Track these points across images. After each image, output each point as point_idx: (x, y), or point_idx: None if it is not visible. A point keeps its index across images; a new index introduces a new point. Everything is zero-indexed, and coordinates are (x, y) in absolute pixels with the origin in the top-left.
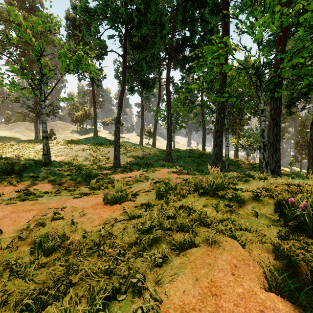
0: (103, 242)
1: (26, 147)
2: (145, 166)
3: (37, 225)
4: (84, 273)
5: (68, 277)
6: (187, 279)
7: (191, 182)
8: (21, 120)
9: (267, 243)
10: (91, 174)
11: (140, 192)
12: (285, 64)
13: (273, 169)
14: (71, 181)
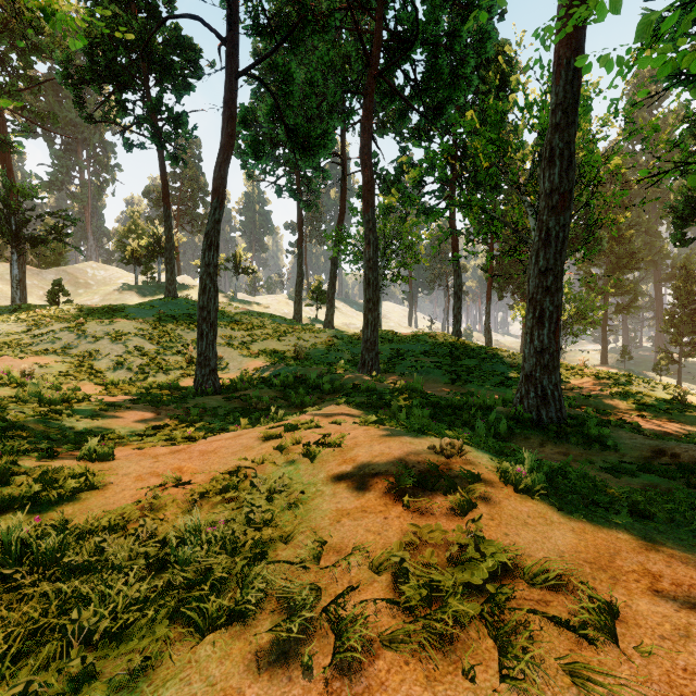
0: None
1: None
2: (297, 388)
3: None
4: None
5: None
6: None
7: None
8: None
9: None
10: None
11: None
12: None
13: None
14: None
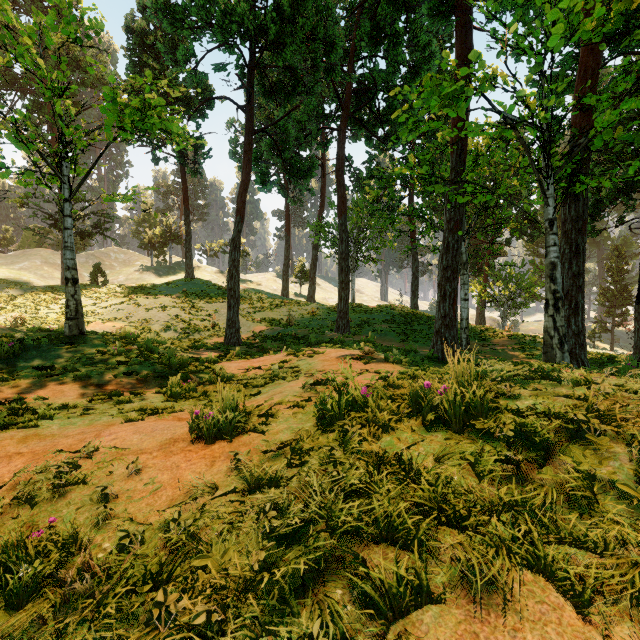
0: (170, 569)
1: (42, 302)
2: (293, 342)
3: (16, 500)
4: None
5: None
6: None
7: (398, 386)
8: (34, 245)
9: None
10: (173, 361)
11: (278, 410)
12: (607, 116)
13: (570, 351)
14: (127, 377)
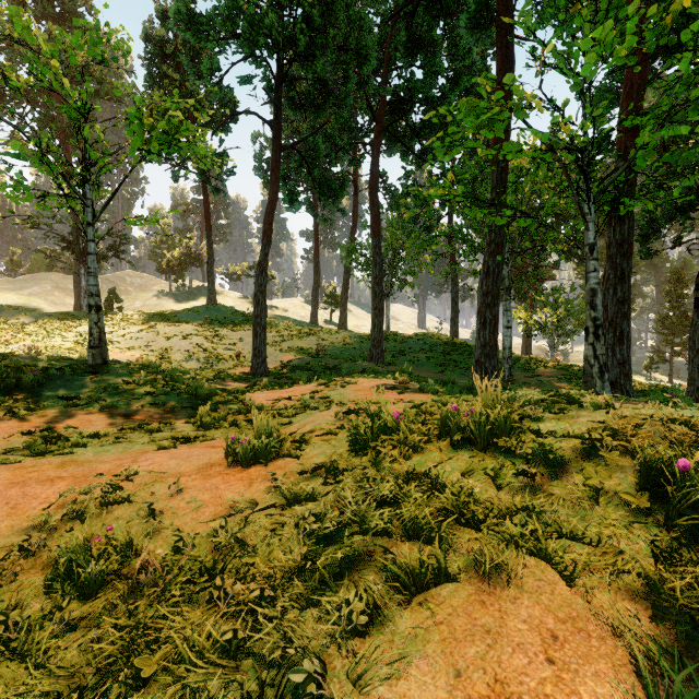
0: (222, 565)
1: (55, 330)
2: (323, 372)
3: (67, 517)
4: (172, 649)
5: (131, 660)
6: (432, 672)
7: (431, 413)
8: (44, 268)
9: (627, 572)
10: (200, 391)
11: (311, 437)
12: (646, 140)
13: (615, 381)
14: (154, 407)
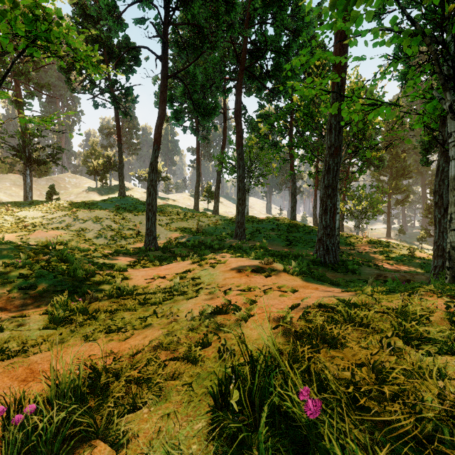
0: None
1: (2, 215)
2: (200, 247)
3: None
4: None
5: None
6: None
7: (334, 339)
8: (5, 171)
9: None
10: (78, 273)
11: (159, 370)
12: None
13: None
14: (22, 293)
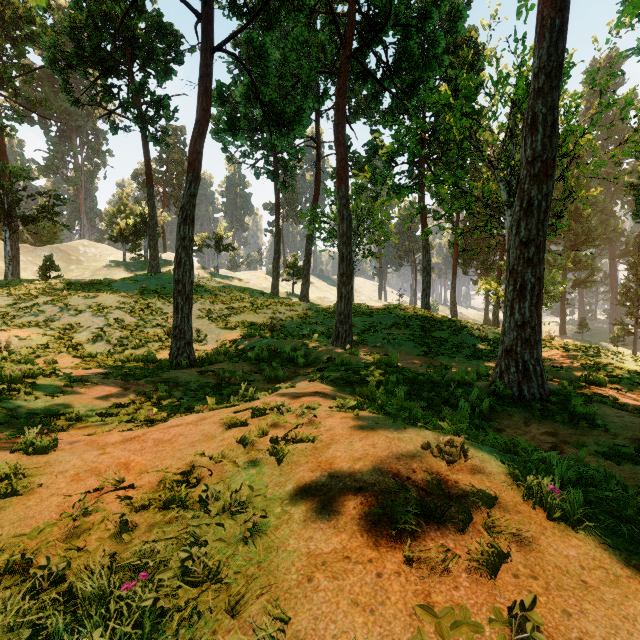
0: None
1: None
2: (272, 360)
3: None
4: None
5: None
6: None
7: None
8: None
9: None
10: None
11: None
12: None
13: None
14: None
